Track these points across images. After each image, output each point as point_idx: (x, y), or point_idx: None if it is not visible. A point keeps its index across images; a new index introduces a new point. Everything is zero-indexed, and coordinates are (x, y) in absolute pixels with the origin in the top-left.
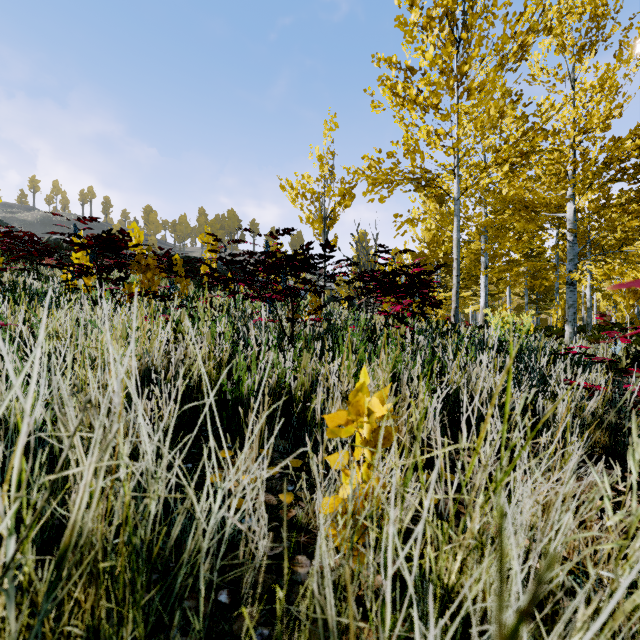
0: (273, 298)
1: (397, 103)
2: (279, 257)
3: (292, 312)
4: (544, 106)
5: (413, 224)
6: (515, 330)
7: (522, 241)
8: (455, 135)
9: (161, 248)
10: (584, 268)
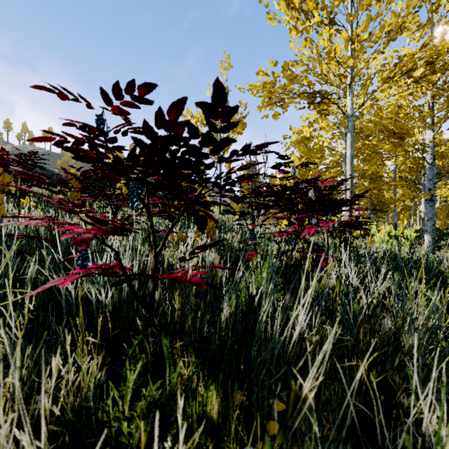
0: (133, 222)
1: (293, 16)
2: (123, 147)
3: (154, 252)
4: (403, 51)
5: (300, 145)
6: (398, 243)
7: (384, 164)
8: (348, 52)
9: (72, 166)
10: (448, 186)
